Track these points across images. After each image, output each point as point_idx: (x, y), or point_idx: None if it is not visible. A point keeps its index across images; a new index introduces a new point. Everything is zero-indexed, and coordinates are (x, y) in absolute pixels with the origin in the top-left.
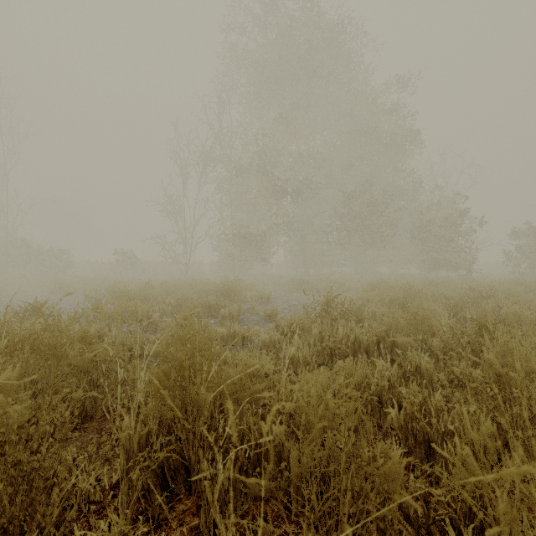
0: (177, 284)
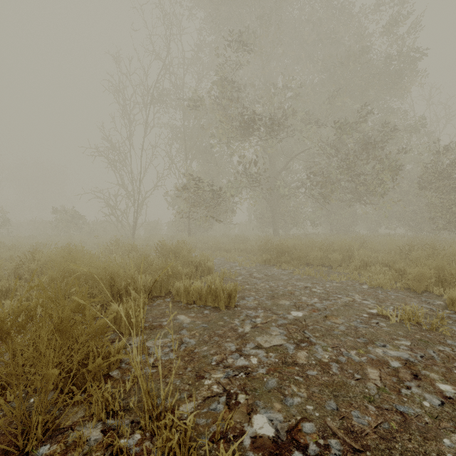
0: (52, 259)
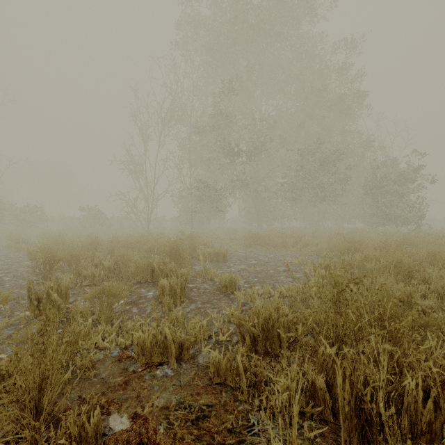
0: (129, 240)
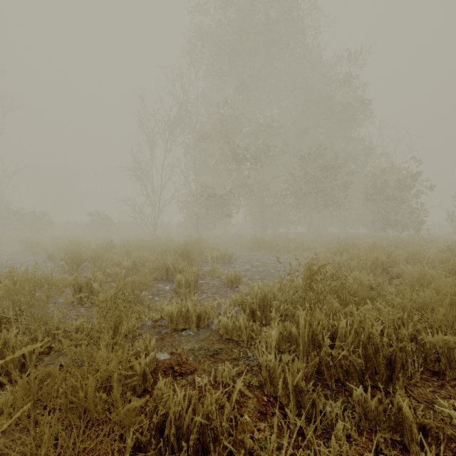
0: (140, 244)
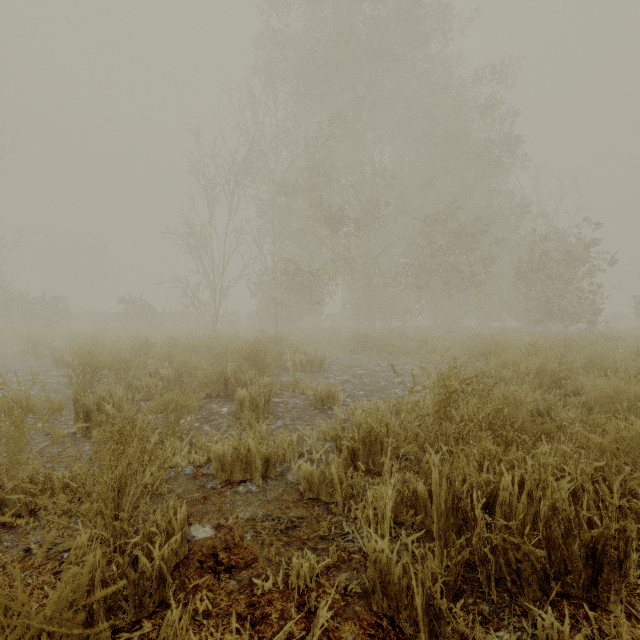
0: (190, 342)
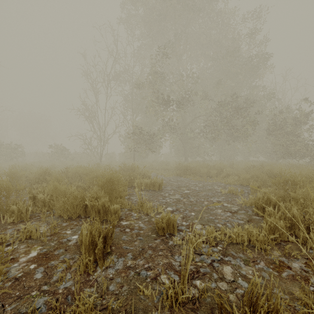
0: (77, 171)
